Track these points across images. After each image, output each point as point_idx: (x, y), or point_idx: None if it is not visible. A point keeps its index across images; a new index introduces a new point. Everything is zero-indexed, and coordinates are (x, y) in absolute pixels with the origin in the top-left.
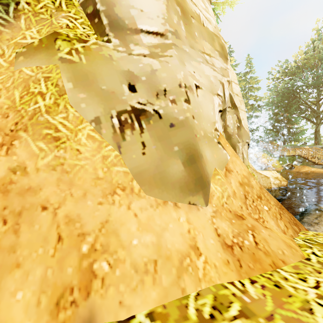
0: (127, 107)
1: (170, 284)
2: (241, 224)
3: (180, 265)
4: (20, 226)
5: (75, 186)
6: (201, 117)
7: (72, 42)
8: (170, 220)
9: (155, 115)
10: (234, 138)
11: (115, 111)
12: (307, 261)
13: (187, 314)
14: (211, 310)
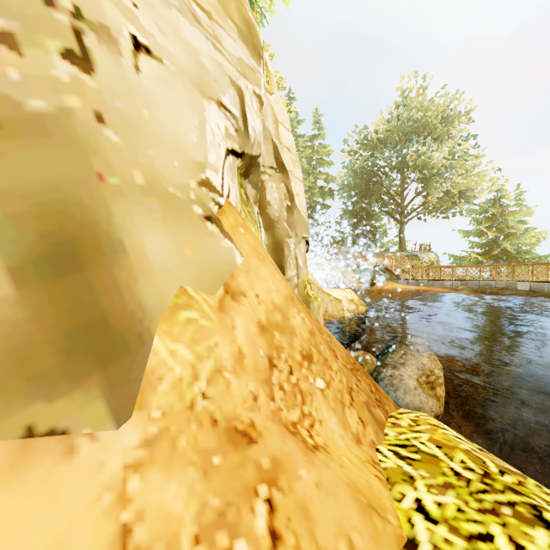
0: None
1: None
2: (240, 465)
3: None
4: None
5: None
6: (144, 131)
7: None
8: None
9: None
10: (280, 228)
11: None
12: None
13: None
14: None
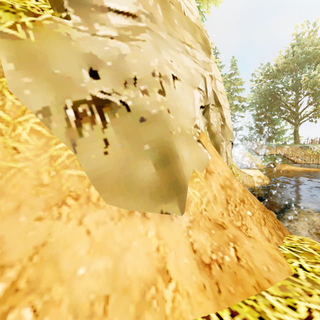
0: (87, 97)
1: None
2: (221, 235)
3: (142, 299)
4: None
5: (6, 196)
6: (178, 111)
7: (18, 14)
8: (134, 236)
9: (122, 107)
10: (218, 137)
11: (71, 100)
12: (295, 278)
13: None
14: None
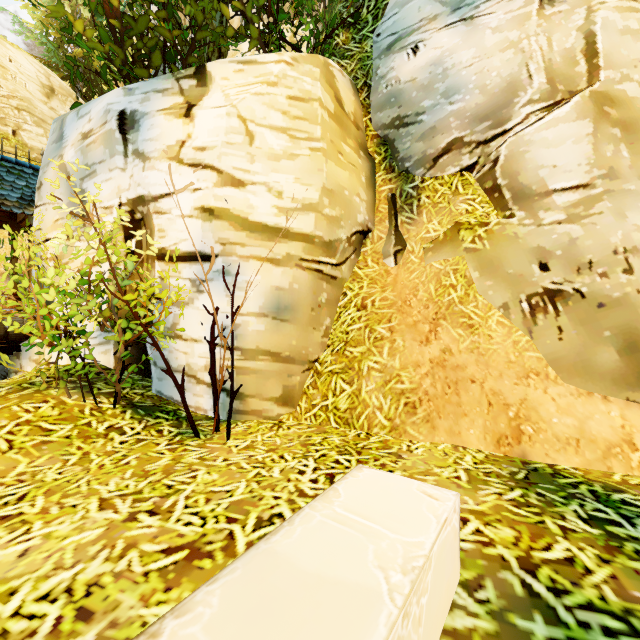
0: (538, 289)
1: (594, 459)
2: None
3: (607, 450)
4: (459, 391)
5: (491, 367)
6: None
7: (474, 229)
8: (596, 412)
9: (575, 295)
10: None
11: (524, 295)
12: None
13: (610, 477)
14: (639, 483)
